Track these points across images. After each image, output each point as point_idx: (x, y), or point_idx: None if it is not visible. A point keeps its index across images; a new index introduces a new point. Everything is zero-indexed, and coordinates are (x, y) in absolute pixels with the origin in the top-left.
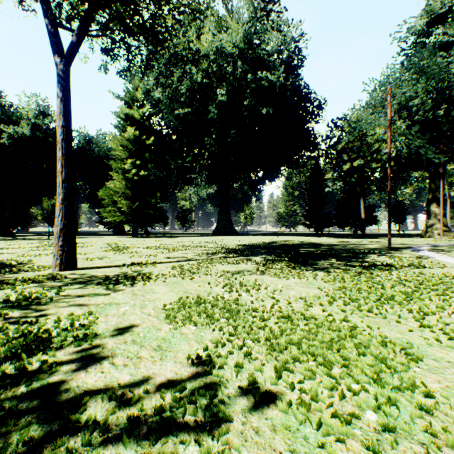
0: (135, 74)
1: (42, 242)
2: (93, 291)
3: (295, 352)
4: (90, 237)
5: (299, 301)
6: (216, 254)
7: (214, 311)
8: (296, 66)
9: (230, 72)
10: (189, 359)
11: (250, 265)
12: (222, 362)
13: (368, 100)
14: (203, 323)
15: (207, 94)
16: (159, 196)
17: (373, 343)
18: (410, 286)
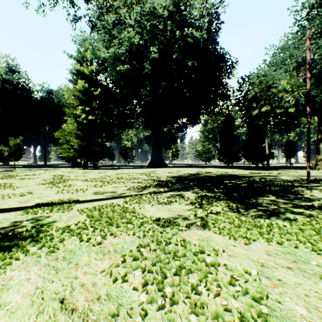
0: (86, 40)
1: (0, 174)
2: None
3: None
4: (49, 169)
5: None
6: (146, 188)
7: None
8: (215, 29)
9: (161, 33)
10: None
11: (185, 206)
12: None
13: (271, 59)
14: None
15: (142, 53)
16: (105, 136)
17: None
18: None
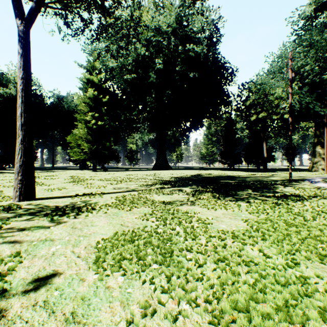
0: (94, 50)
1: None
2: (36, 223)
3: None
4: (61, 171)
5: (231, 237)
6: (153, 185)
7: (147, 251)
8: (215, 42)
9: (165, 46)
10: None
11: (182, 195)
12: None
13: (269, 68)
14: (133, 271)
15: (148, 64)
16: (113, 140)
17: None
18: None
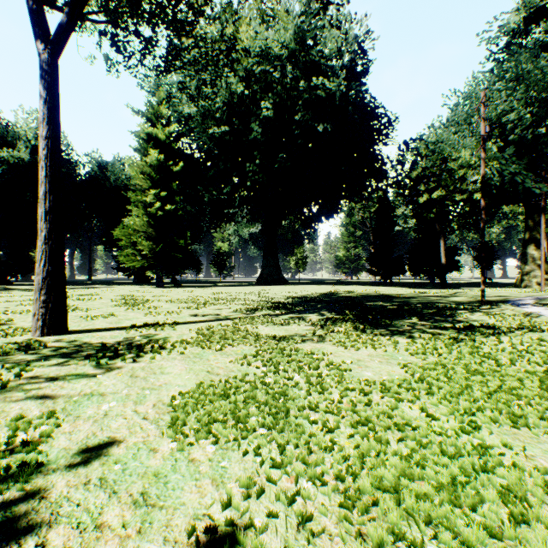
0: (159, 85)
1: None
2: (74, 370)
3: (395, 517)
4: (104, 287)
5: (379, 390)
6: (258, 310)
7: (249, 410)
8: (360, 72)
9: (277, 80)
10: (192, 533)
11: (304, 327)
12: (255, 544)
13: (450, 116)
14: (229, 438)
15: (249, 109)
16: (190, 235)
17: (530, 488)
18: (538, 362)
